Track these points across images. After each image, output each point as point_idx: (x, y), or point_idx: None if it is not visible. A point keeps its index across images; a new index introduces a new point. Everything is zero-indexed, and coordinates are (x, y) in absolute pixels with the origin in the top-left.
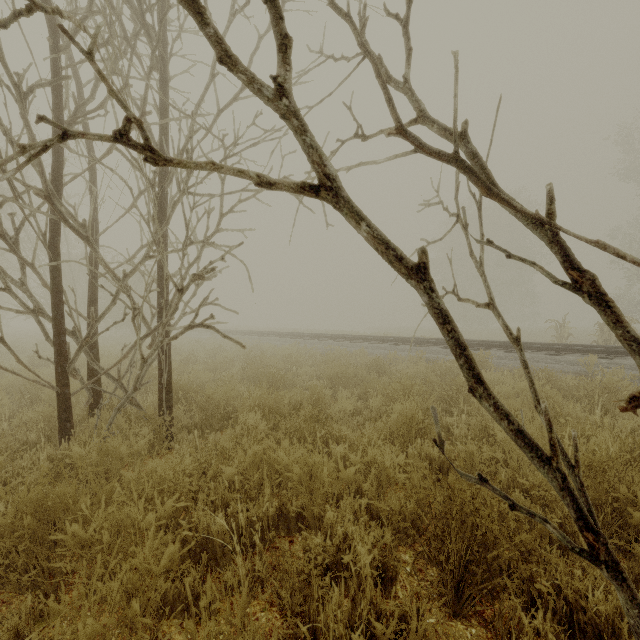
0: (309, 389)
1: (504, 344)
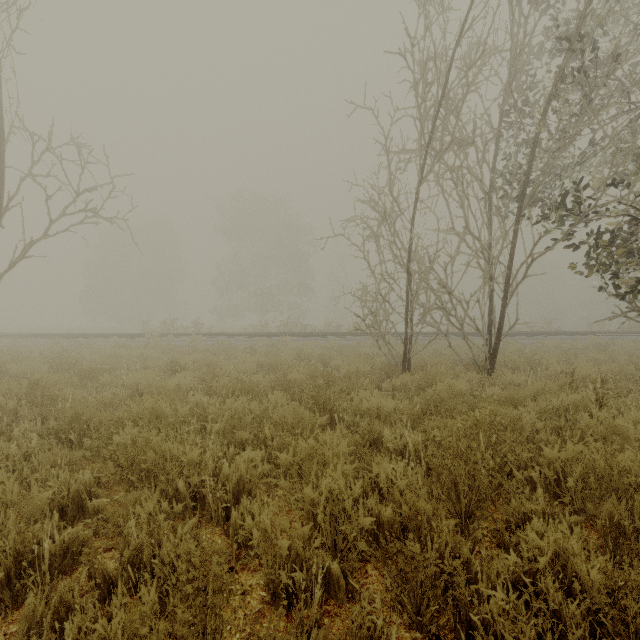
0: None
1: (87, 334)
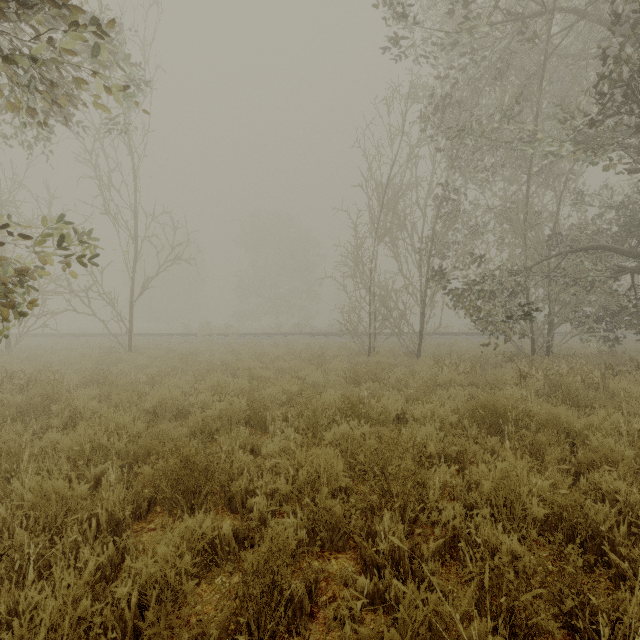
0: (65, 347)
1: (152, 334)
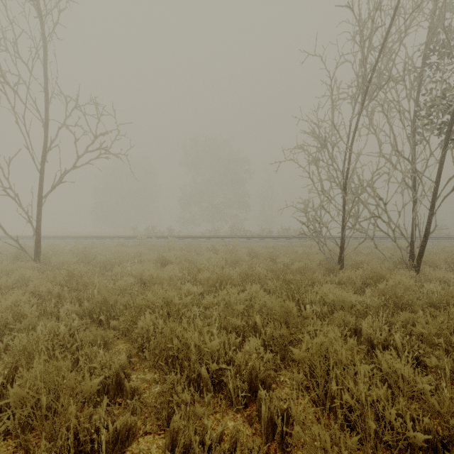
0: None
1: (98, 236)
